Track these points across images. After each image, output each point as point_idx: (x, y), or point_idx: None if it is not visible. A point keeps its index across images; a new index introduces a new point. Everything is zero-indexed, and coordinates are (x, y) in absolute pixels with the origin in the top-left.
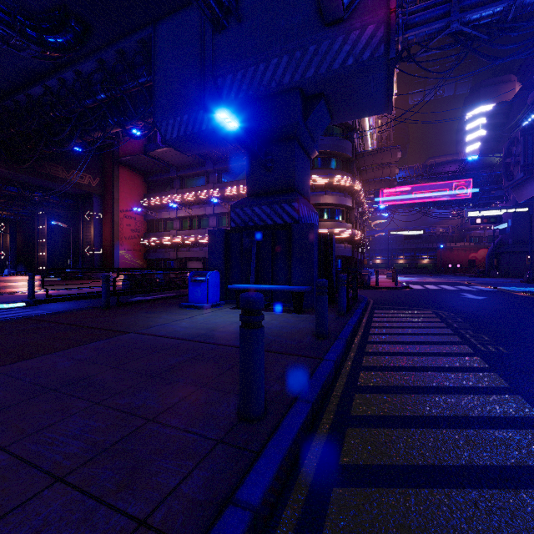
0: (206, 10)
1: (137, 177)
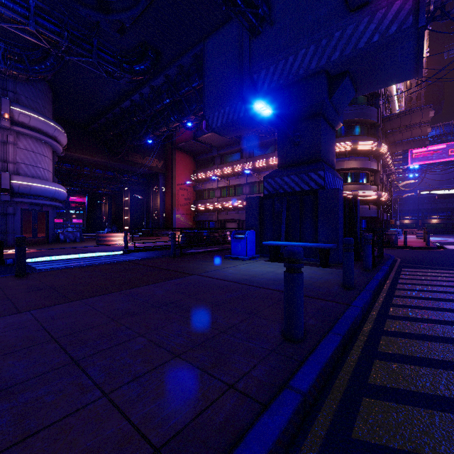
0: (244, 21)
1: (188, 158)
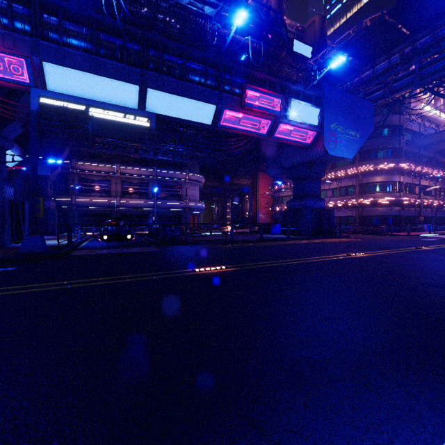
0: None
1: (268, 175)
